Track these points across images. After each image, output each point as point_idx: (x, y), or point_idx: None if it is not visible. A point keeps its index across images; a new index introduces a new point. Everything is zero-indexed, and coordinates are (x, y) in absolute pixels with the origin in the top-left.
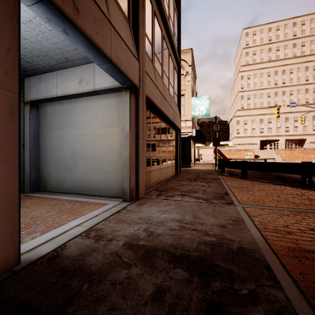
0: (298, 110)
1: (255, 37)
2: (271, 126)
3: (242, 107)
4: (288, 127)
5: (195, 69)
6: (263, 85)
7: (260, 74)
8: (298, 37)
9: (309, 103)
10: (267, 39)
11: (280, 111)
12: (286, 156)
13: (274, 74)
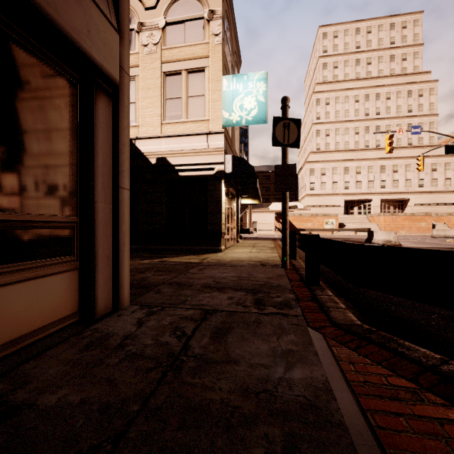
0: (398, 156)
1: (336, 41)
2: (361, 178)
3: (318, 148)
4: (384, 181)
5: (236, 32)
6: (349, 116)
7: (344, 97)
8: (397, 45)
9: (413, 145)
10: (355, 45)
11: (373, 156)
12: (385, 224)
13: (364, 99)
